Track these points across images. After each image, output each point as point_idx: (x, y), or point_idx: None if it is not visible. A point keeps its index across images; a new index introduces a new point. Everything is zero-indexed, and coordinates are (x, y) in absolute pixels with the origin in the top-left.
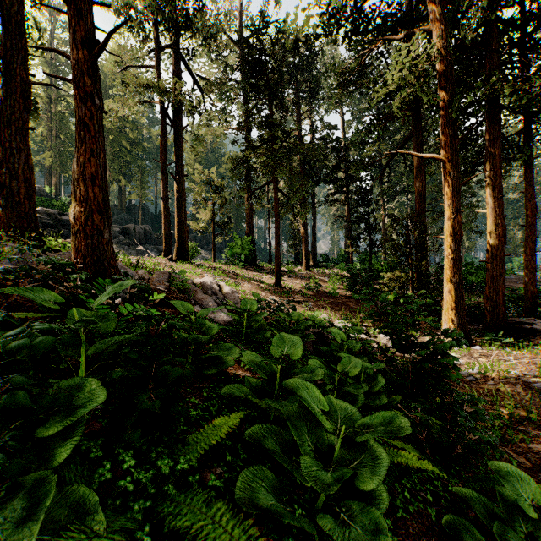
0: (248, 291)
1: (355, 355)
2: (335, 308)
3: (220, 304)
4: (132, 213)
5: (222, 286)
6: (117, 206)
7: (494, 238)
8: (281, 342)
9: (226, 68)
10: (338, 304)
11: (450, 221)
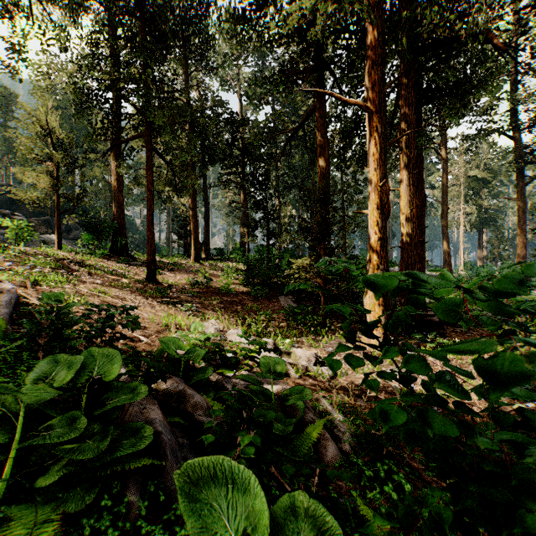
0: (86, 289)
1: None
2: (229, 308)
3: None
4: None
5: None
6: None
7: (409, 220)
8: None
9: None
10: (233, 303)
11: (377, 189)
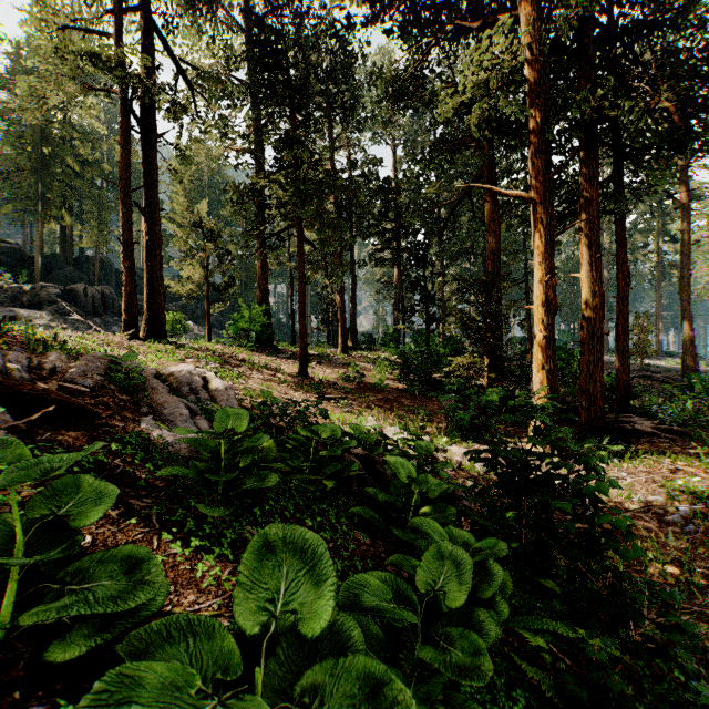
0: (257, 385)
1: (433, 504)
2: (384, 406)
3: (196, 412)
4: (83, 268)
5: (210, 380)
6: (59, 257)
7: (590, 311)
8: (279, 568)
9: (228, 57)
10: (388, 401)
11: (542, 285)
